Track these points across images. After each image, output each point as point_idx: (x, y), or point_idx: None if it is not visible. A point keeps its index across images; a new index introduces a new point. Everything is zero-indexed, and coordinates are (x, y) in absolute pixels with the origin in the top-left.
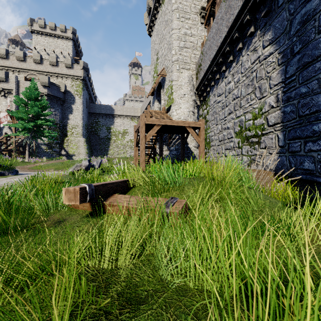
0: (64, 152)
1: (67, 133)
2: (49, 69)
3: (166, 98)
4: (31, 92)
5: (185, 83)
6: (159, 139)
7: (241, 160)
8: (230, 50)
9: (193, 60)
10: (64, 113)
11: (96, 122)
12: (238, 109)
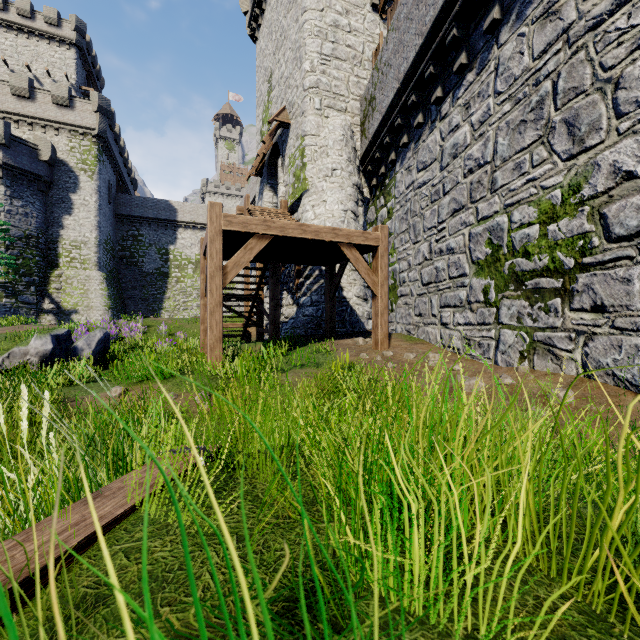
0: (51, 304)
1: (60, 259)
2: (10, 105)
3: (289, 179)
4: None
5: (336, 142)
6: (270, 276)
7: (496, 340)
8: (462, 37)
9: (354, 91)
10: (52, 211)
11: (133, 237)
12: (485, 197)
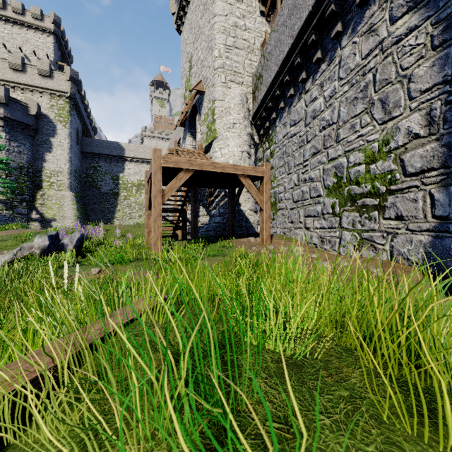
0: (37, 214)
1: (43, 183)
2: (8, 76)
3: (204, 130)
4: None
5: (236, 105)
6: (192, 196)
7: (339, 238)
8: (318, 40)
9: (248, 70)
10: (37, 150)
11: (94, 168)
12: (333, 145)
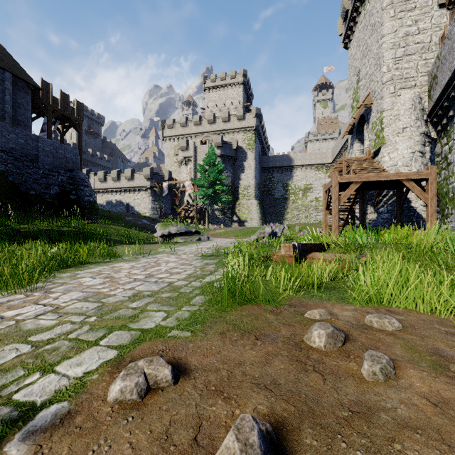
0: (236, 217)
1: (239, 195)
2: (221, 127)
3: (372, 137)
4: (210, 157)
5: (406, 110)
6: (360, 198)
7: None
8: None
9: (422, 71)
10: (236, 172)
11: (269, 179)
12: None
